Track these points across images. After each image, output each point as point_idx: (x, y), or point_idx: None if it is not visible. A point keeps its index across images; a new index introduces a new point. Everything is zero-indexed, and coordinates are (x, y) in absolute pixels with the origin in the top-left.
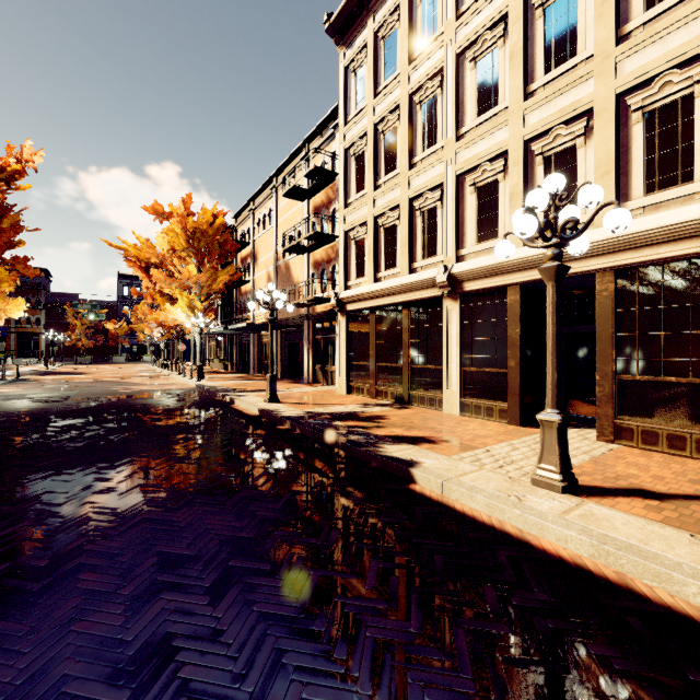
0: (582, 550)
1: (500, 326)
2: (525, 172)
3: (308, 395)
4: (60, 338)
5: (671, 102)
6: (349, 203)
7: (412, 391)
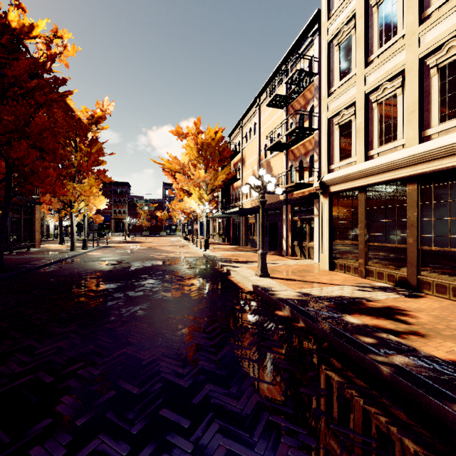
0: None
1: None
2: None
3: (293, 269)
4: (134, 221)
5: None
6: (332, 92)
7: (422, 275)
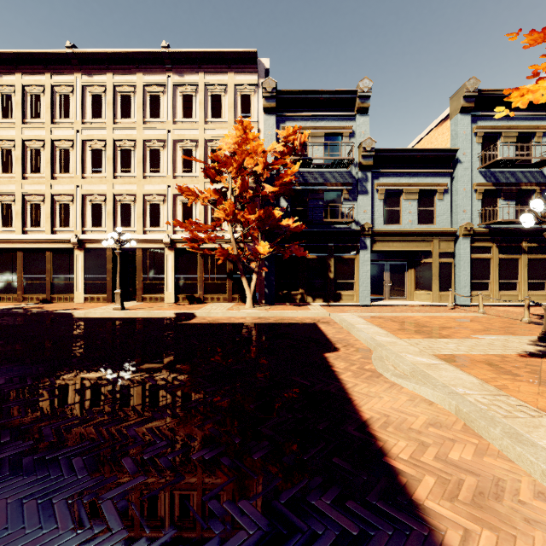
0: (123, 316)
1: (103, 264)
2: (114, 206)
3: None
4: None
5: (156, 203)
6: None
7: (53, 295)
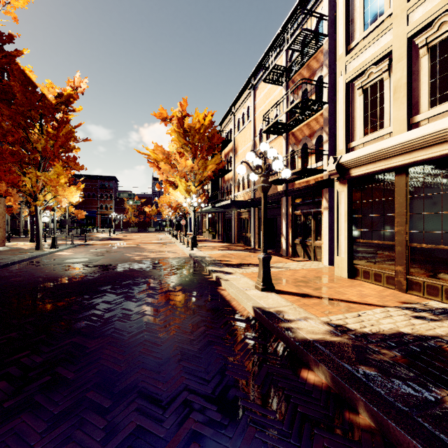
0: None
1: None
2: None
3: (301, 276)
4: (121, 217)
5: None
6: (352, 48)
7: None
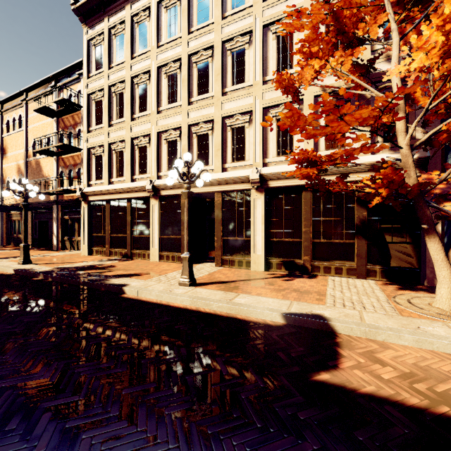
0: (188, 303)
1: (178, 214)
2: (189, 140)
3: (58, 257)
4: None
5: (239, 127)
6: (91, 130)
7: (133, 250)
